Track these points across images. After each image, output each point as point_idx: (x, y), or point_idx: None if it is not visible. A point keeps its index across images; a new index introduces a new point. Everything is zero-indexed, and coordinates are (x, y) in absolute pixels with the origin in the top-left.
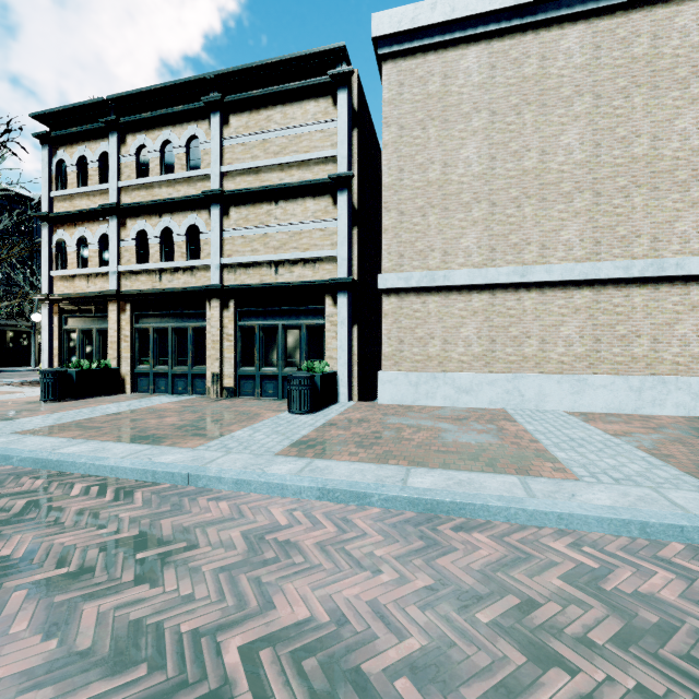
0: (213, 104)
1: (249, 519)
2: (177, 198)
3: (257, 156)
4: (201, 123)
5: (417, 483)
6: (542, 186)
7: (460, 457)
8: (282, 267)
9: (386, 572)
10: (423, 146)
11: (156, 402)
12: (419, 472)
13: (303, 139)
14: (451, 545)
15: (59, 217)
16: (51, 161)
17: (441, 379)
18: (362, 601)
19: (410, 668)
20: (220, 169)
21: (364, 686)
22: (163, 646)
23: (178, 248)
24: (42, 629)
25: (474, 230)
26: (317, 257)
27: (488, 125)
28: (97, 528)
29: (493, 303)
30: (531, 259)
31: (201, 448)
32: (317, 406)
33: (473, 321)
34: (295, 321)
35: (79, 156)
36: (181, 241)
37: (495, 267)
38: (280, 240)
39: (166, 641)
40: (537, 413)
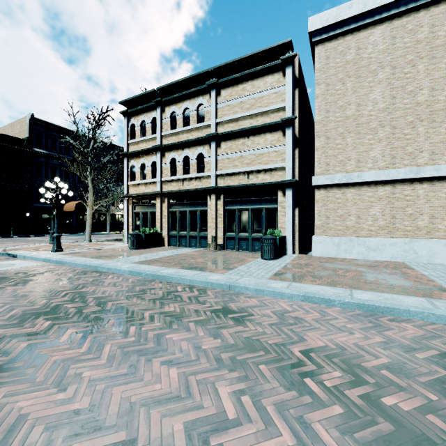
0: (212, 85)
1: (271, 306)
2: (192, 139)
3: (236, 111)
4: (205, 96)
5: (359, 297)
6: (432, 112)
7: (381, 286)
8: (251, 174)
9: (356, 334)
10: (342, 95)
11: (184, 251)
12: (358, 292)
13: (264, 98)
14: (389, 327)
15: (132, 154)
16: (128, 124)
17: (356, 241)
18: (349, 343)
19: (385, 368)
20: (215, 121)
21: (365, 370)
22: (264, 346)
23: (192, 167)
24: (210, 336)
25: (379, 145)
26: (273, 168)
27: (390, 76)
28: (202, 304)
29: (393, 192)
30: (423, 162)
31: (227, 274)
32: (276, 256)
33: (378, 204)
34: (259, 206)
35: (141, 121)
36: (194, 163)
37: (395, 168)
38: (250, 159)
39: (265, 345)
40: (429, 265)
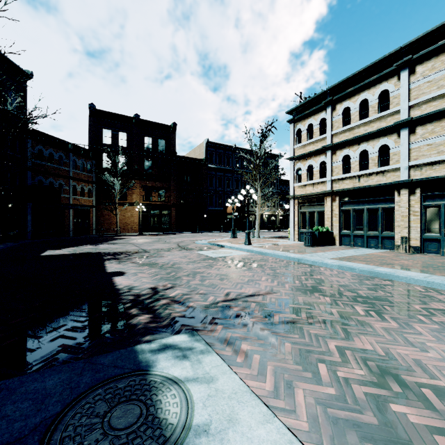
0: (402, 64)
1: None
2: (372, 131)
3: (442, 86)
4: (390, 80)
5: None
6: None
7: None
8: None
9: None
10: None
11: (368, 251)
12: None
13: None
14: None
15: (298, 157)
16: (294, 131)
17: None
18: None
19: None
20: (407, 105)
21: None
22: None
23: (372, 161)
24: None
25: None
26: None
27: None
28: None
29: None
30: None
31: None
32: None
33: None
34: None
35: (308, 125)
36: (374, 156)
37: None
38: None
39: None
40: None
